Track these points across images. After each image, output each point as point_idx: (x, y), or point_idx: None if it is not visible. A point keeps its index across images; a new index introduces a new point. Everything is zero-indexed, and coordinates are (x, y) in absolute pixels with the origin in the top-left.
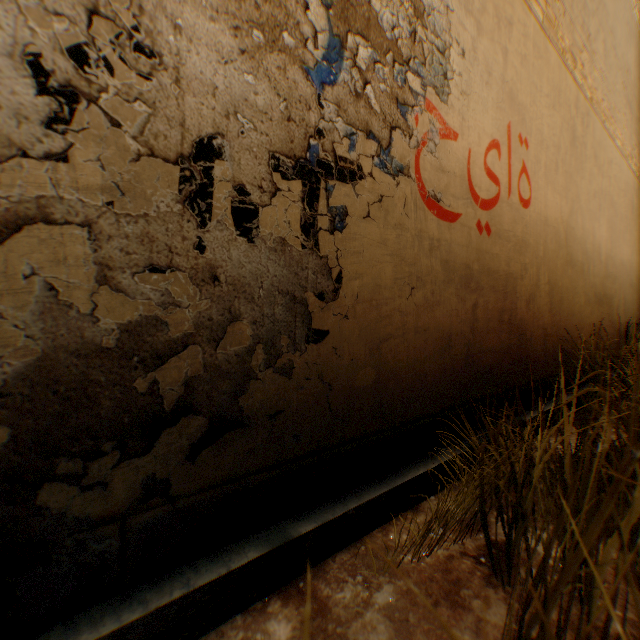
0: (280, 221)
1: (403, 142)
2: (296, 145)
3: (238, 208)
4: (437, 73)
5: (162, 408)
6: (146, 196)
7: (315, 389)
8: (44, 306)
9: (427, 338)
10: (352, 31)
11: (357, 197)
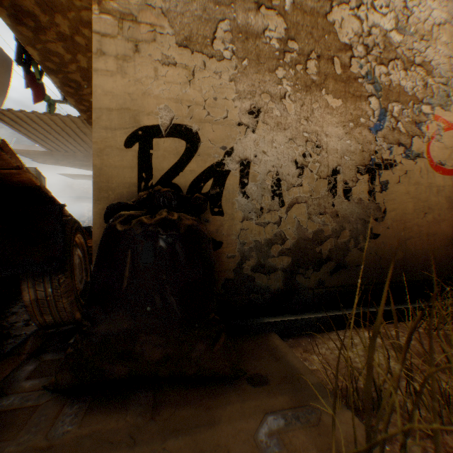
0: (359, 191)
1: (418, 141)
2: (365, 160)
3: (344, 189)
4: (441, 97)
5: (322, 258)
6: (318, 191)
7: (373, 258)
8: (297, 226)
9: (434, 239)
10: (390, 101)
11: (392, 174)
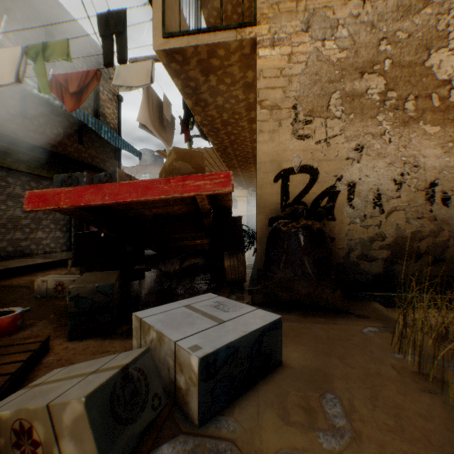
0: None
1: None
2: None
3: (441, 198)
4: None
5: (419, 252)
6: (415, 201)
7: None
8: (394, 228)
9: None
10: None
11: None
